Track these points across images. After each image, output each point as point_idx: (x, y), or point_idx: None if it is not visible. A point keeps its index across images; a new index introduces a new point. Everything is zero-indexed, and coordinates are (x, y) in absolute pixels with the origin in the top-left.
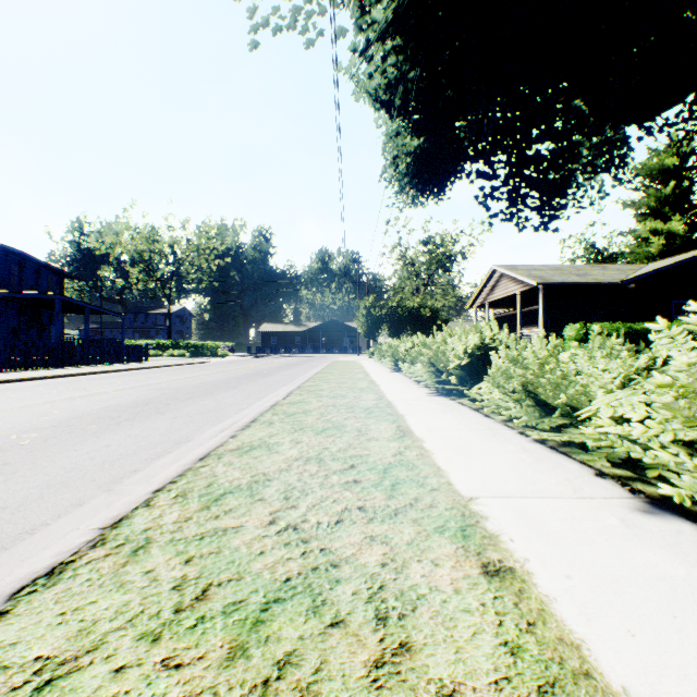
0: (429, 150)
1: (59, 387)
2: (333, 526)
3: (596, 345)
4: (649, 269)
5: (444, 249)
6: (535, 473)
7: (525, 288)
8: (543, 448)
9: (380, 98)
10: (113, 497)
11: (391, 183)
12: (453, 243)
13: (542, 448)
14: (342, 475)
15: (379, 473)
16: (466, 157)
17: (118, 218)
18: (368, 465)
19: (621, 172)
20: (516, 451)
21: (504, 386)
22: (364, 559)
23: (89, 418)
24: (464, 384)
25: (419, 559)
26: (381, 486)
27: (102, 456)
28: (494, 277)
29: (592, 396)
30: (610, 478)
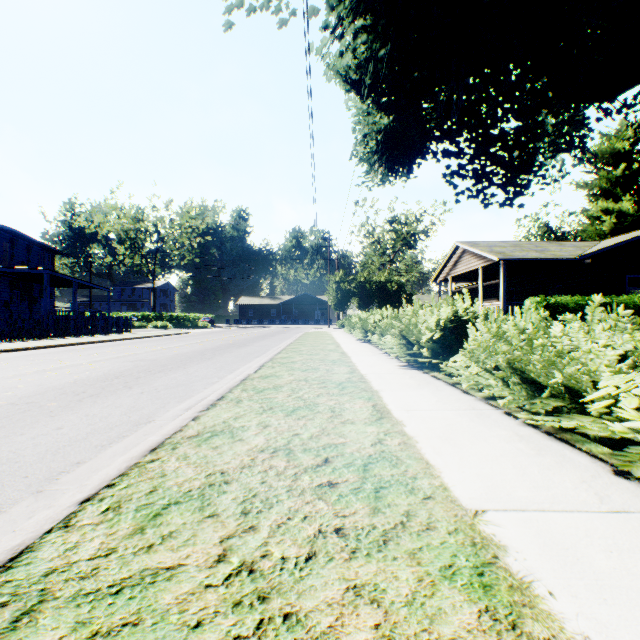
0: (398, 129)
1: (36, 358)
2: (303, 566)
3: (596, 319)
4: (604, 245)
5: (409, 228)
6: (542, 470)
7: (487, 263)
8: (539, 433)
9: (351, 80)
10: (39, 502)
11: (361, 161)
12: (417, 222)
13: (538, 433)
14: (314, 474)
15: (358, 471)
16: (433, 137)
17: (105, 199)
18: (345, 459)
19: (581, 152)
20: (510, 438)
21: (485, 361)
22: (347, 639)
23: (52, 394)
24: (436, 357)
25: (429, 639)
26: (362, 492)
27: (48, 443)
28: (457, 253)
29: (597, 377)
30: (635, 479)
